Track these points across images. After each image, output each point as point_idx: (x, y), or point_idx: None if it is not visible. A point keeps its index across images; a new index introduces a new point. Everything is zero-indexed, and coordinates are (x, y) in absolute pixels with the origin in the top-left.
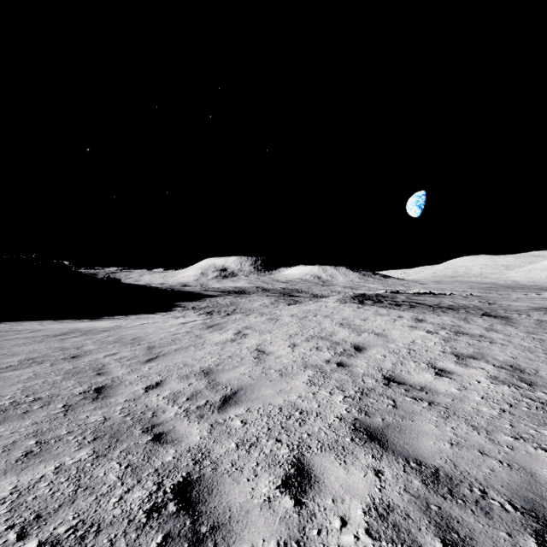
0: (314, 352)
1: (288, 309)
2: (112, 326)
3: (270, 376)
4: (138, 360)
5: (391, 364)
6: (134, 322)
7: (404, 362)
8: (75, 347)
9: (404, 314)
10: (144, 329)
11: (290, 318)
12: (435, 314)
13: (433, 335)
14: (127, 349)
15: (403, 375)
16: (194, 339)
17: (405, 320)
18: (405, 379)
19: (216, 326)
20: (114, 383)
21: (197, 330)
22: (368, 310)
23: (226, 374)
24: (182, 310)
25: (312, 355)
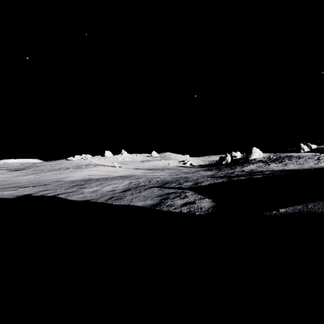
0: None
1: None
2: None
3: None
4: None
5: None
6: None
7: None
8: None
9: None
10: None
11: None
12: None
13: None
14: None
15: None
16: None
17: None
18: None
19: None
20: None
21: None
22: None
23: None
24: None
25: None
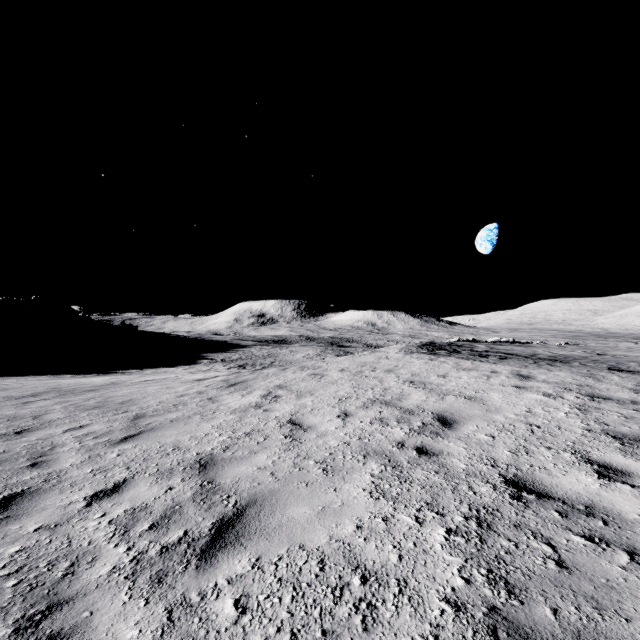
0: (378, 427)
1: (337, 362)
2: (105, 384)
3: (307, 474)
4: (109, 438)
5: (508, 452)
6: (138, 378)
7: (531, 449)
8: (33, 415)
9: (498, 367)
10: (144, 388)
11: (339, 373)
12: (543, 369)
13: (557, 400)
14: (105, 418)
15: (540, 476)
16: (204, 404)
17: (503, 376)
18: (546, 484)
19: (240, 385)
20: (46, 484)
21: (213, 390)
22: (446, 363)
23: (235, 468)
24: (209, 363)
25: (374, 432)
